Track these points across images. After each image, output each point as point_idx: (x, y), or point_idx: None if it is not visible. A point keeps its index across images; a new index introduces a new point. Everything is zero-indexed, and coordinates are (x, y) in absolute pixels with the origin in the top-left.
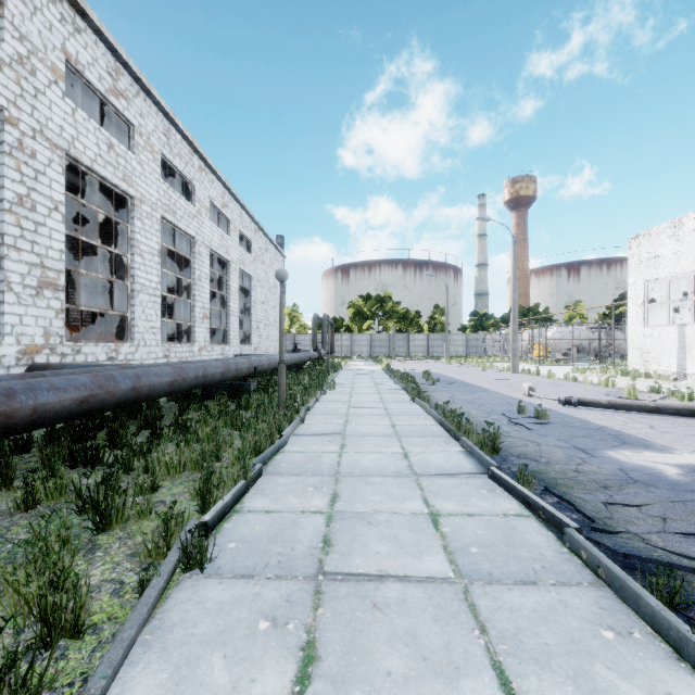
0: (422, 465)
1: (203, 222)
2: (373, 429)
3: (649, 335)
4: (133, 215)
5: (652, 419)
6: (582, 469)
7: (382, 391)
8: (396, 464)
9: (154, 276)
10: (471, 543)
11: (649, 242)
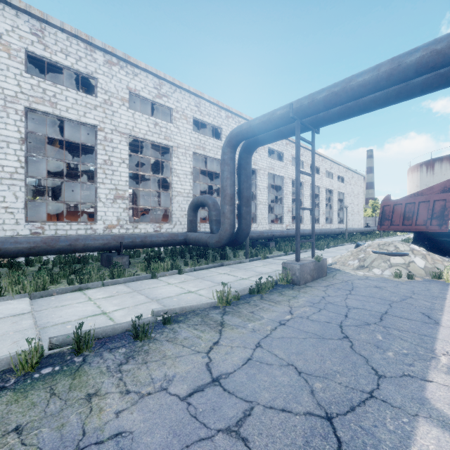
0: None
1: (323, 179)
2: None
3: None
4: (303, 187)
5: None
6: None
7: None
8: None
9: (308, 203)
10: None
11: None
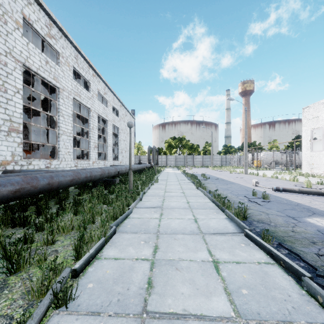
0: (205, 227)
1: (94, 101)
2: (177, 204)
3: (313, 155)
4: (58, 96)
5: (323, 199)
6: (296, 230)
7: (181, 183)
8: (191, 226)
9: (70, 127)
10: (242, 285)
11: (313, 110)
